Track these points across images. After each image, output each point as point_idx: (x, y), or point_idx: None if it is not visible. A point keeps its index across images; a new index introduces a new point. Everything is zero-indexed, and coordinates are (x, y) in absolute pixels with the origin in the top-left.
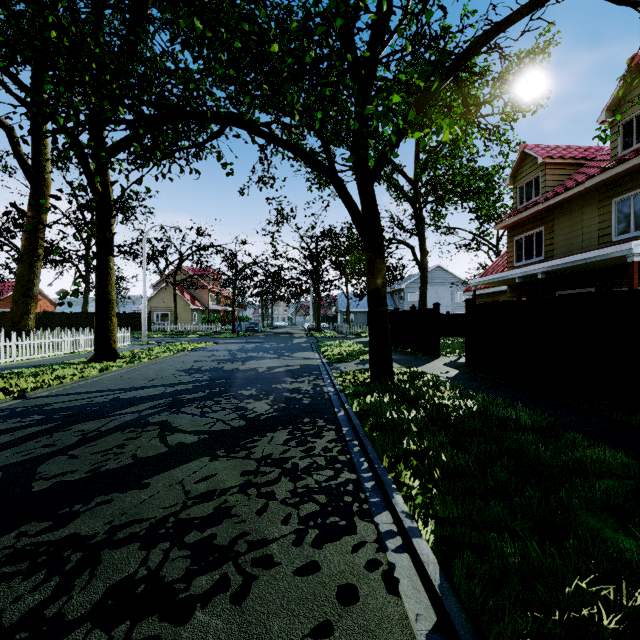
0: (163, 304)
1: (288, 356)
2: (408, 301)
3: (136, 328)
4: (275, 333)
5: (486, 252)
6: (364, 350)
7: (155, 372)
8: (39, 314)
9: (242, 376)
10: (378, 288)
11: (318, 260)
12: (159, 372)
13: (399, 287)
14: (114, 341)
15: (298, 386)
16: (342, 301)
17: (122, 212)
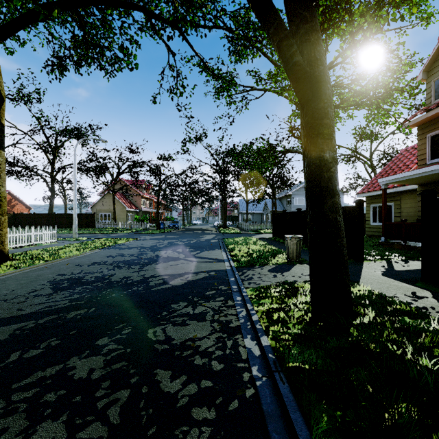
0: (106, 207)
1: (194, 256)
2: (294, 205)
3: (84, 225)
4: (191, 229)
5: (366, 162)
6: (271, 249)
7: (16, 286)
8: (9, 215)
9: (119, 298)
10: (326, 166)
11: (224, 173)
12: (21, 286)
13: (287, 194)
14: (1, 242)
15: (193, 334)
16: (242, 205)
17: (77, 138)
